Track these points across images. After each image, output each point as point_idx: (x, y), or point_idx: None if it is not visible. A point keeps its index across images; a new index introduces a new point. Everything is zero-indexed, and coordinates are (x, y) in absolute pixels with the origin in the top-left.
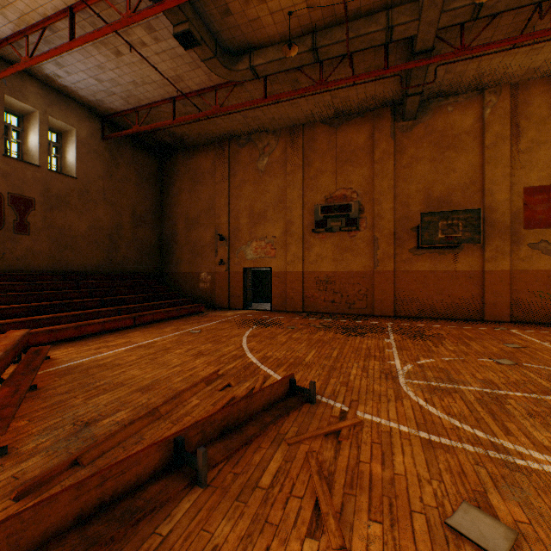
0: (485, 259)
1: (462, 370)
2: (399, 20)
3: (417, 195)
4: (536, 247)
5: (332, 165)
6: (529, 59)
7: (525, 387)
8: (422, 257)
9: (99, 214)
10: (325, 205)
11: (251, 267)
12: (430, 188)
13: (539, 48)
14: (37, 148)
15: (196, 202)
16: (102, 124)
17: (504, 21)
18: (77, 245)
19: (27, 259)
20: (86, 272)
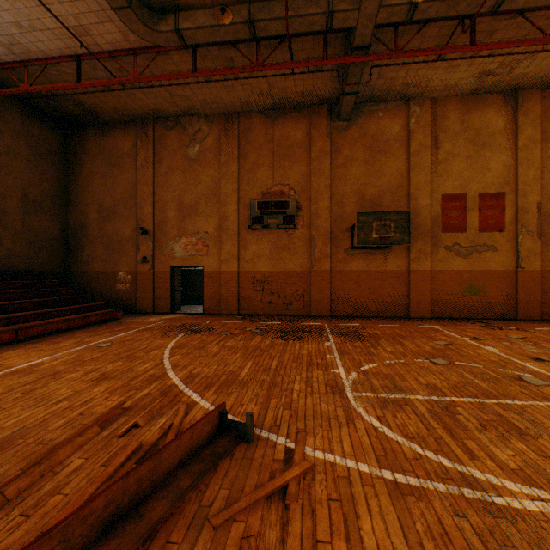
0: (410, 260)
1: (406, 375)
2: (340, 6)
3: (352, 195)
4: (451, 249)
5: (270, 159)
6: (447, 76)
7: (467, 390)
8: (356, 257)
9: None
10: (262, 200)
11: (180, 265)
12: (364, 190)
13: (456, 66)
14: None
15: (113, 189)
16: None
17: (431, 32)
18: None
19: None
20: None
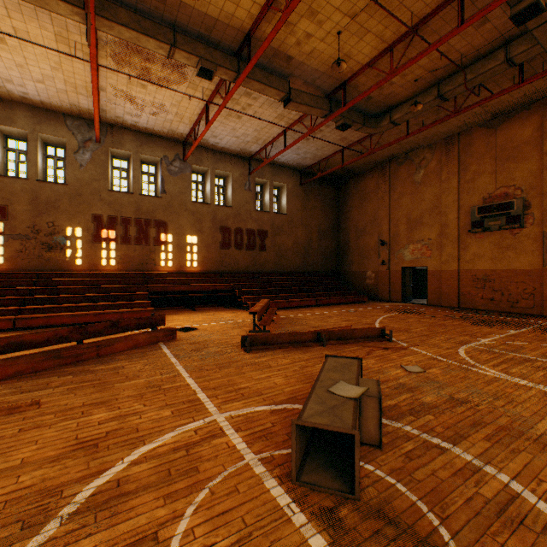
0: None
1: (541, 350)
2: (517, 50)
3: None
4: None
5: (490, 166)
6: None
7: None
8: None
9: (298, 234)
10: (482, 206)
11: (408, 266)
12: None
13: None
14: (268, 202)
15: (363, 216)
16: (300, 175)
17: None
18: (287, 255)
19: (264, 265)
20: (291, 271)
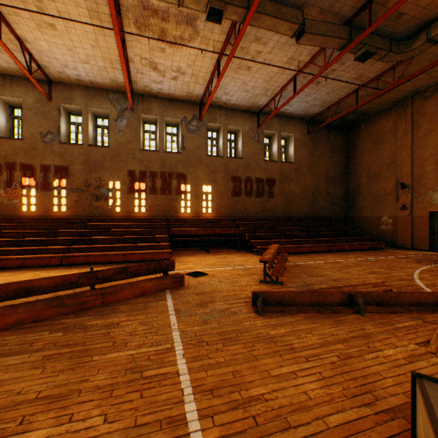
0: None
1: None
2: None
3: None
4: None
5: None
6: None
7: None
8: None
9: (305, 181)
10: None
11: None
12: None
13: None
14: (276, 152)
15: (377, 159)
16: (307, 125)
17: None
18: (294, 201)
19: (272, 211)
20: (298, 217)
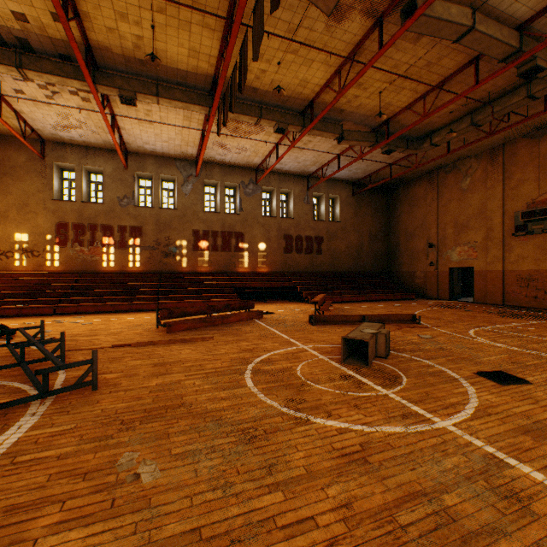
0: None
1: (541, 332)
2: (536, 89)
3: None
4: None
5: (534, 174)
6: None
7: None
8: None
9: (350, 239)
10: (525, 211)
11: (455, 267)
12: None
13: None
14: (324, 212)
15: (412, 220)
16: (352, 187)
17: None
18: (340, 257)
19: (320, 266)
20: (344, 272)
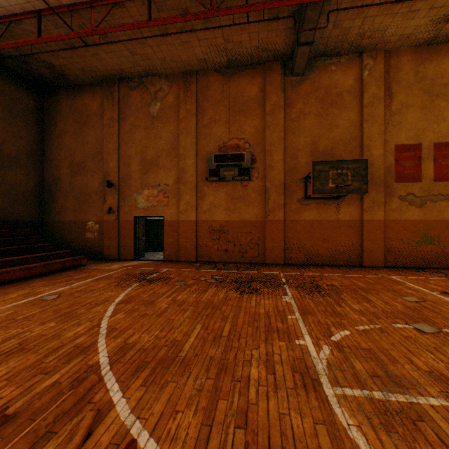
0: (363, 209)
1: (393, 351)
2: None
3: (305, 147)
4: (405, 199)
5: (226, 115)
6: (404, 23)
7: None
8: (309, 207)
9: None
10: (219, 154)
11: (143, 216)
12: (317, 142)
13: (415, 11)
14: None
15: (82, 146)
16: None
17: None
18: None
19: None
20: None
